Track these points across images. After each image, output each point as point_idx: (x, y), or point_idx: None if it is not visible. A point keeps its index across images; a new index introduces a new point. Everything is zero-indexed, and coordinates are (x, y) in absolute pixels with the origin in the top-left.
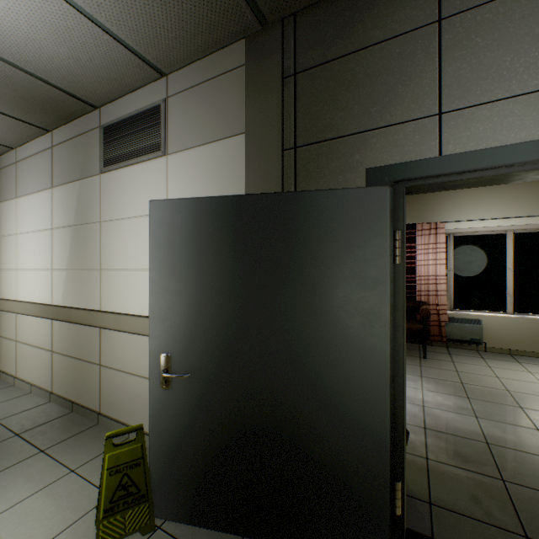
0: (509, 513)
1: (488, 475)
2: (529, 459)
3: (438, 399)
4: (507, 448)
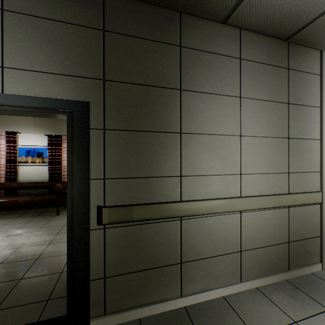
0: (0, 299)
1: (14, 279)
2: (53, 259)
3: (36, 240)
4: (47, 257)
